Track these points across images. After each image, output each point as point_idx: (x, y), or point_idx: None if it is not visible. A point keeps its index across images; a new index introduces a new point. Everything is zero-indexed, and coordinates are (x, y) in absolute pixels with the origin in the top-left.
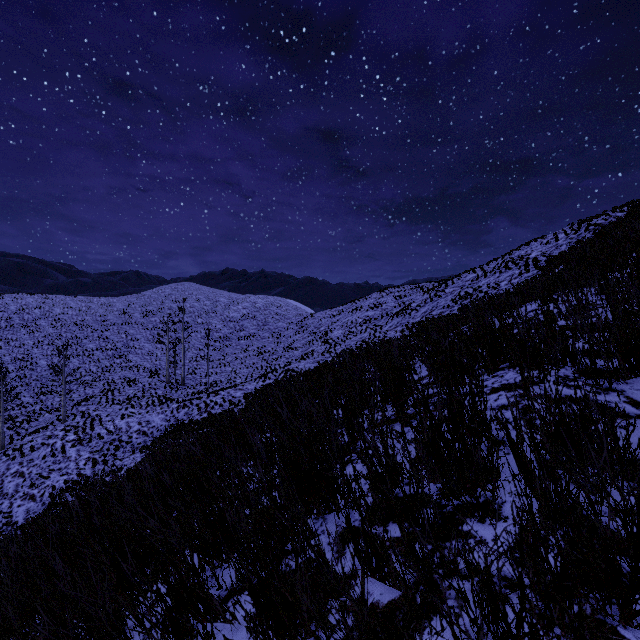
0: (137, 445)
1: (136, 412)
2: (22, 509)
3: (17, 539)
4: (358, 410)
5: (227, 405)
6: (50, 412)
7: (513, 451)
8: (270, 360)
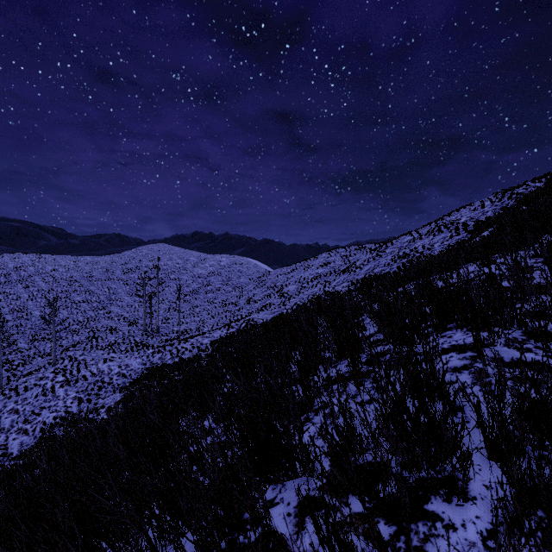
0: (117, 386)
1: (117, 357)
2: (16, 442)
3: (4, 477)
4: (314, 368)
5: (196, 351)
6: (42, 356)
7: (482, 429)
8: (233, 311)
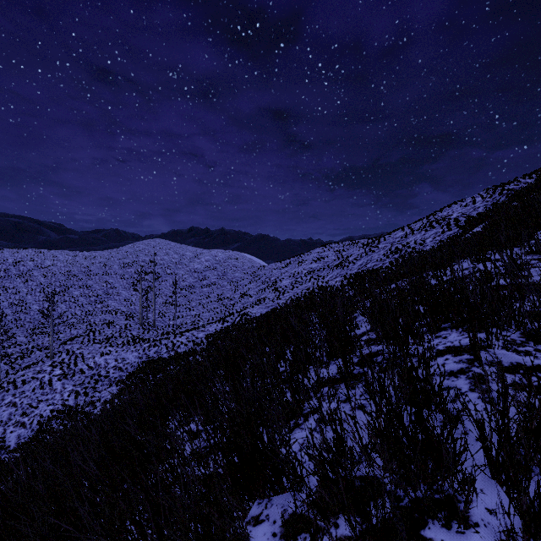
0: (114, 379)
1: (113, 350)
2: (14, 435)
3: None
4: (304, 370)
5: (191, 345)
6: (41, 350)
7: (485, 449)
8: (228, 305)
